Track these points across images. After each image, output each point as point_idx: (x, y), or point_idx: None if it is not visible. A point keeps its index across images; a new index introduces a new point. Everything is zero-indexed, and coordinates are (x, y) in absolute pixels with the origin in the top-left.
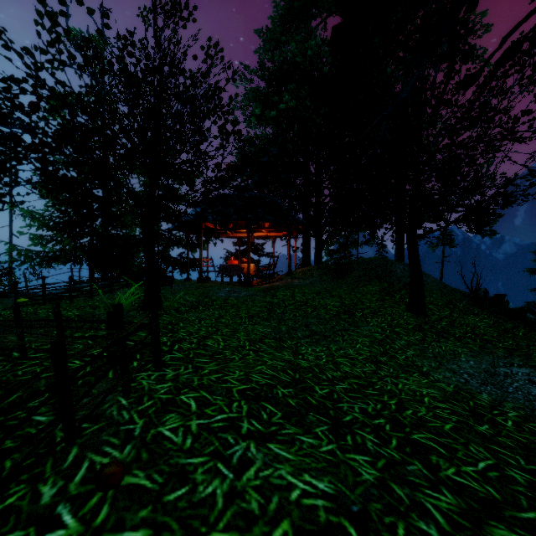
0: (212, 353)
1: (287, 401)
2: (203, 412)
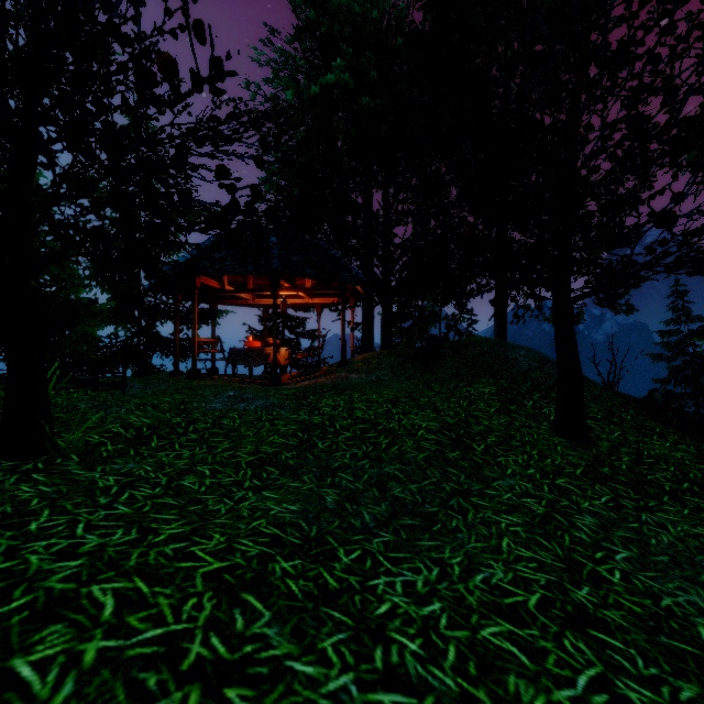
0: None
1: None
2: None
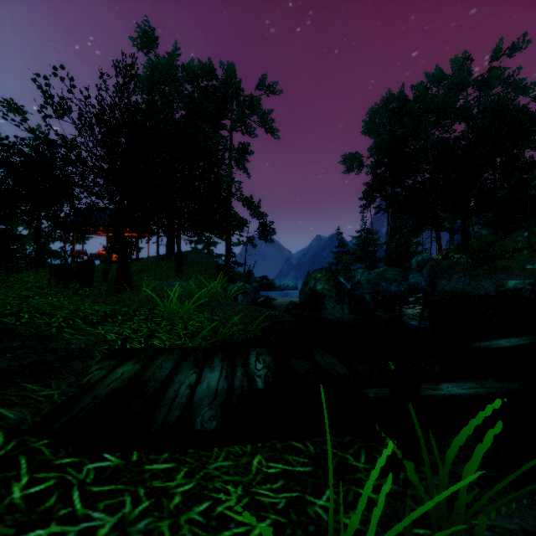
0: None
1: None
2: None
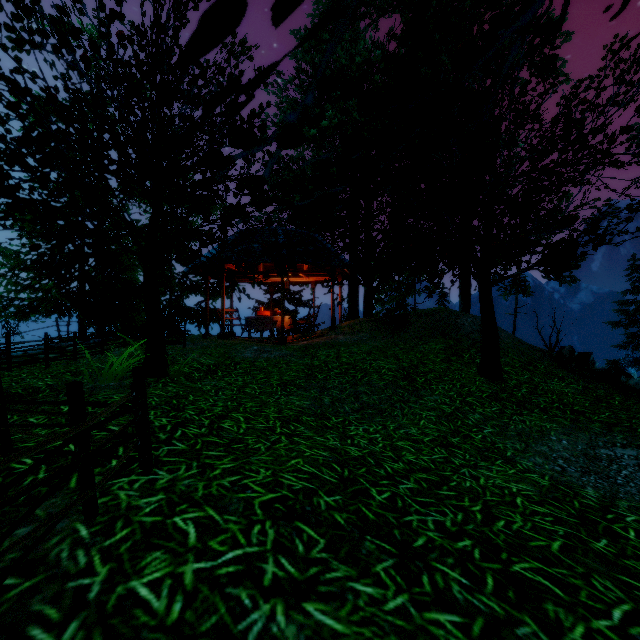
0: (228, 442)
1: (333, 518)
2: (207, 546)
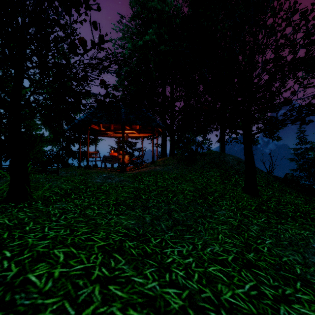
0: None
1: None
2: None
